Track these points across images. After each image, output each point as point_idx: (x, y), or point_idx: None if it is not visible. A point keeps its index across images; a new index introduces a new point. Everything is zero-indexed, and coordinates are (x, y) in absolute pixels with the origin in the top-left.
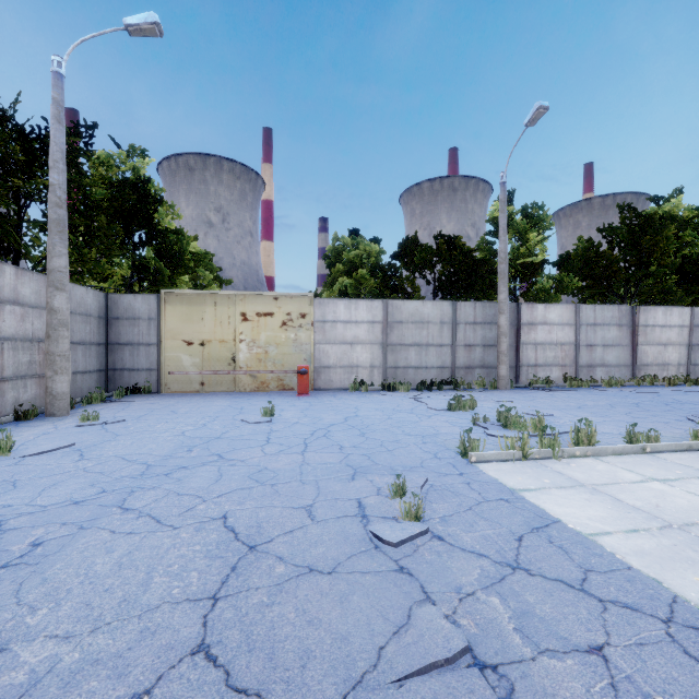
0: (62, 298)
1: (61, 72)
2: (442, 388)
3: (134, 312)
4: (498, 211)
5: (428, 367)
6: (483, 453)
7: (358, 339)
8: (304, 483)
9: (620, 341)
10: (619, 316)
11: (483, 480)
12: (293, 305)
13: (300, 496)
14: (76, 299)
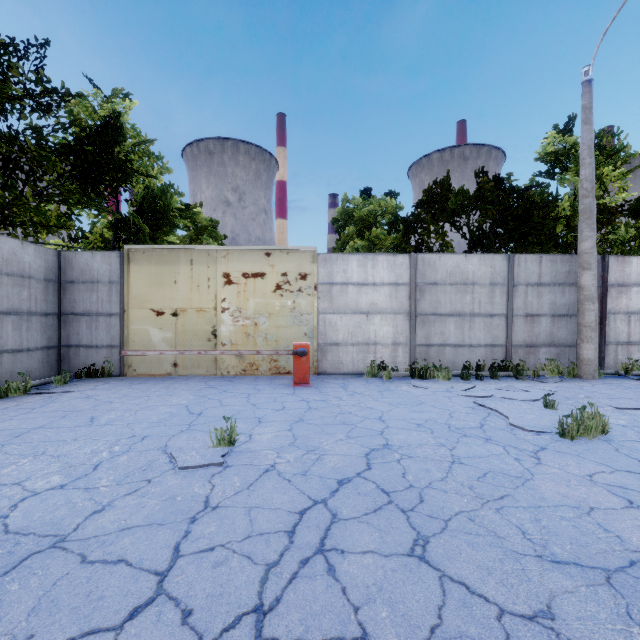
0: None
1: None
2: (498, 375)
3: (92, 274)
4: (551, 145)
5: (473, 345)
6: None
7: (377, 306)
8: None
9: None
10: None
11: None
12: (290, 262)
13: None
14: (2, 255)
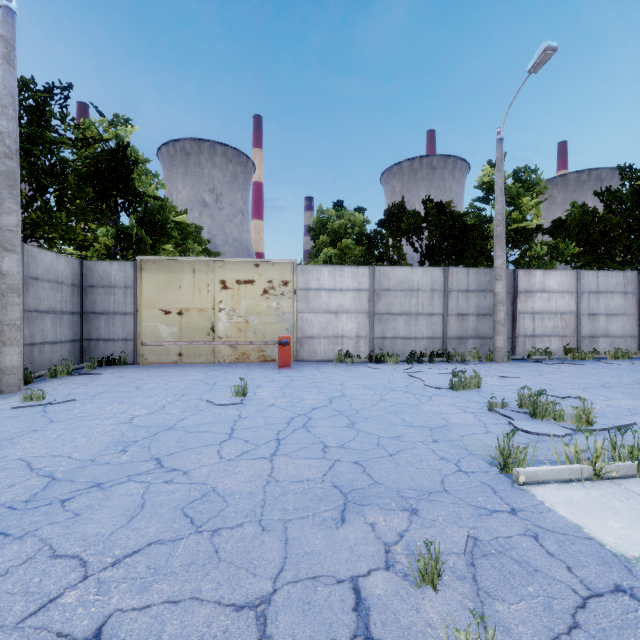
0: (12, 260)
1: (11, 7)
2: (434, 360)
3: (110, 280)
4: (487, 176)
5: (418, 337)
6: (535, 470)
7: (343, 307)
8: (264, 528)
9: (626, 310)
10: (624, 283)
11: (556, 527)
12: (274, 272)
13: (253, 567)
14: (44, 265)
